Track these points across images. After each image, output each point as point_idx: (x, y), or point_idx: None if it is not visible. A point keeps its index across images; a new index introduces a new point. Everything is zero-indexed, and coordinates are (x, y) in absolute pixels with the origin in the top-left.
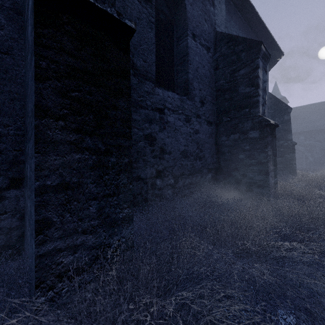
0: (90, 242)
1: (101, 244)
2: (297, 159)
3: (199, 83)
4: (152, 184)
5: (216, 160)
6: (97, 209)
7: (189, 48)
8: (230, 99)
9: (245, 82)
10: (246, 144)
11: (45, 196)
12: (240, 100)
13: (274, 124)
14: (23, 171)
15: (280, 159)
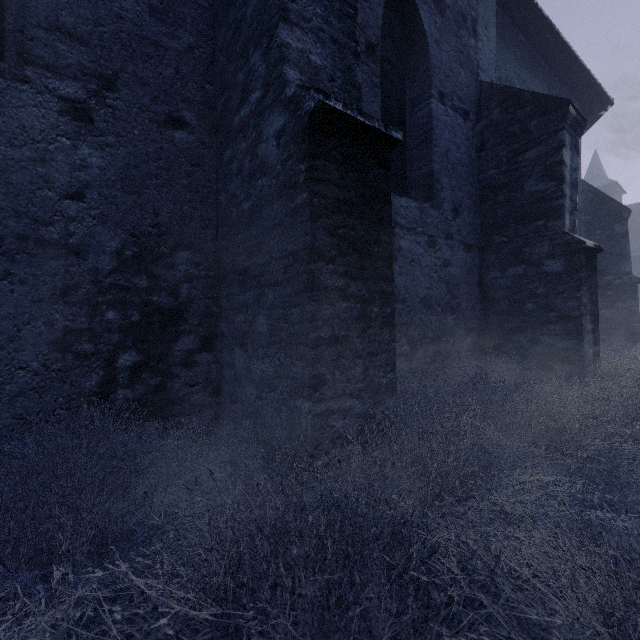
0: (357, 408)
1: (367, 413)
2: None
3: (451, 178)
4: None
5: (479, 314)
6: (362, 370)
7: (433, 119)
8: (507, 204)
9: (536, 173)
10: (538, 285)
11: (320, 349)
12: (528, 206)
13: (594, 247)
14: (215, 327)
15: (605, 311)
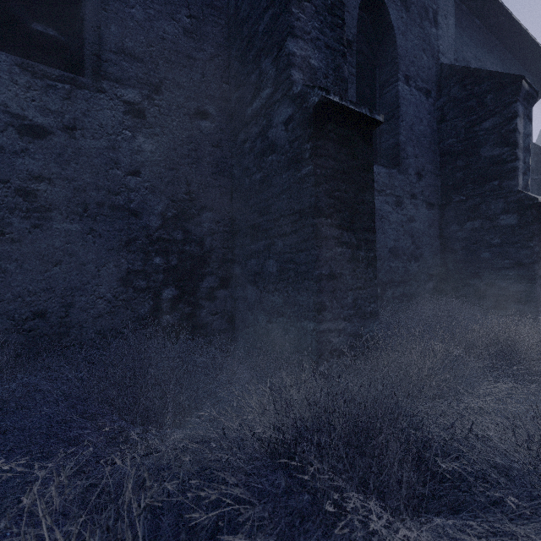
0: (348, 329)
1: (356, 333)
2: None
3: (415, 147)
4: None
5: (440, 262)
6: (352, 300)
7: (400, 98)
8: (465, 167)
9: (492, 140)
10: (493, 237)
11: (322, 283)
12: (484, 168)
13: None
14: (229, 270)
15: None
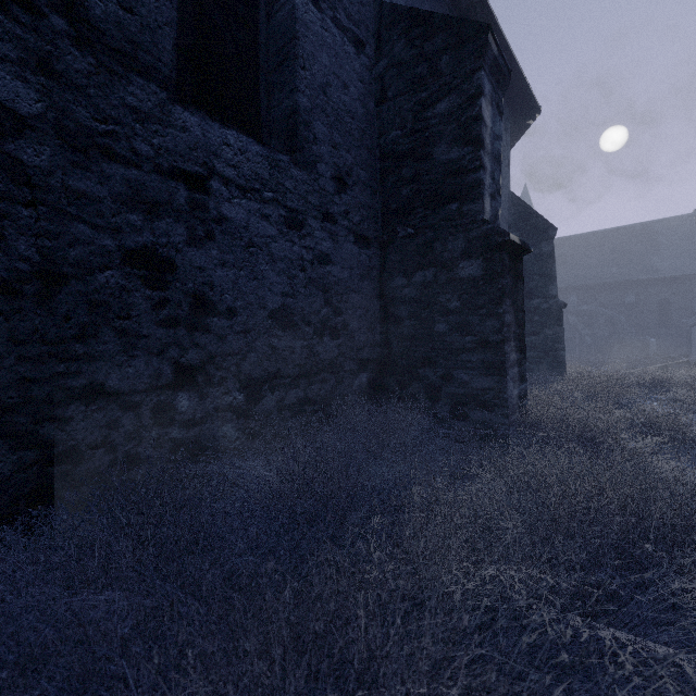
0: None
1: None
2: (565, 340)
3: (333, 128)
4: (159, 408)
5: (380, 338)
6: None
7: (299, 22)
8: (414, 180)
9: (448, 133)
10: (451, 297)
11: None
12: (439, 182)
13: (520, 243)
14: None
15: (534, 338)
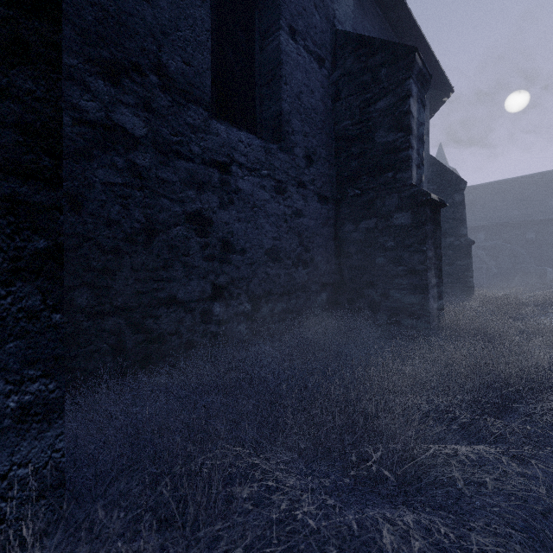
0: None
1: None
2: (474, 270)
3: (304, 122)
4: (204, 312)
5: (335, 268)
6: None
7: (283, 53)
8: (360, 155)
9: (386, 123)
10: (388, 238)
11: None
12: (379, 157)
13: (439, 200)
14: None
15: (448, 268)
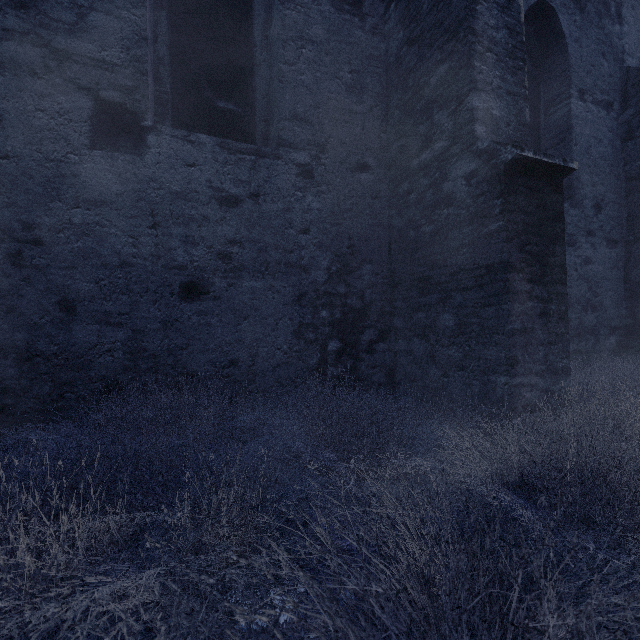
0: (540, 385)
1: (547, 389)
2: None
3: (592, 173)
4: None
5: (625, 312)
6: (544, 355)
7: (572, 118)
8: None
9: None
10: None
11: (514, 337)
12: None
13: None
14: (387, 323)
15: None
